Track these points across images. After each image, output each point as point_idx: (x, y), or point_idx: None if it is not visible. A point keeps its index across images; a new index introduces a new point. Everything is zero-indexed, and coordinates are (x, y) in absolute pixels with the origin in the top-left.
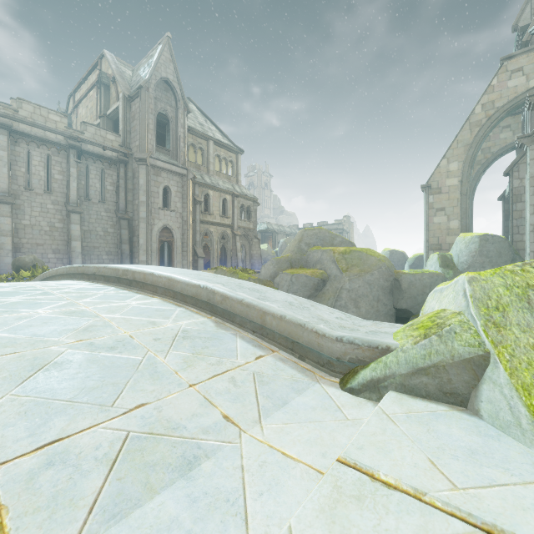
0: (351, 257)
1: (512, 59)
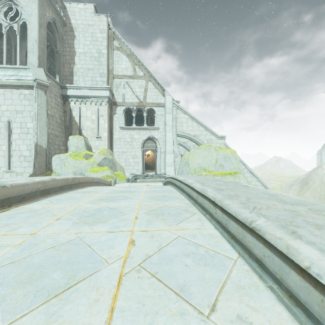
0: None
1: None
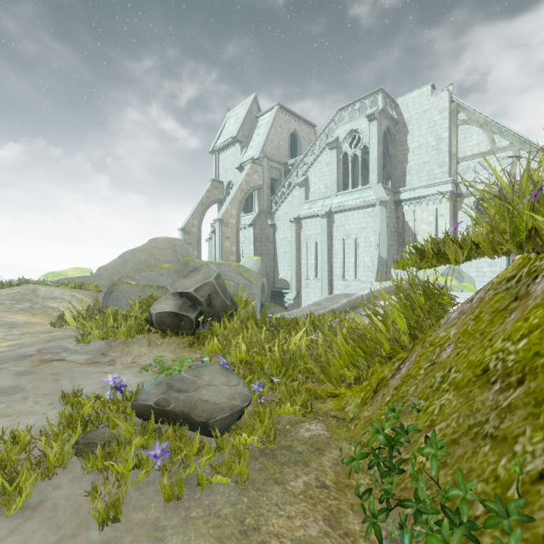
0: (243, 270)
1: (255, 164)
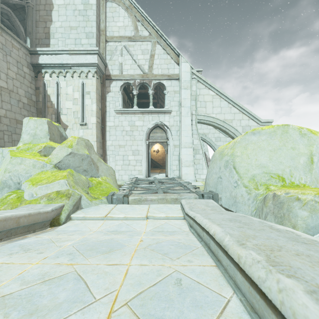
0: None
1: None
